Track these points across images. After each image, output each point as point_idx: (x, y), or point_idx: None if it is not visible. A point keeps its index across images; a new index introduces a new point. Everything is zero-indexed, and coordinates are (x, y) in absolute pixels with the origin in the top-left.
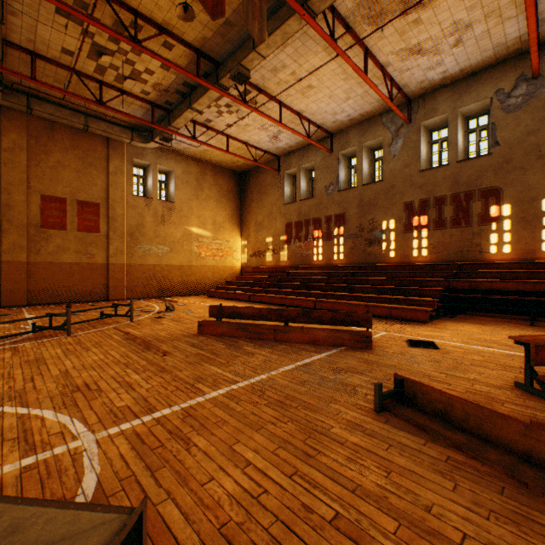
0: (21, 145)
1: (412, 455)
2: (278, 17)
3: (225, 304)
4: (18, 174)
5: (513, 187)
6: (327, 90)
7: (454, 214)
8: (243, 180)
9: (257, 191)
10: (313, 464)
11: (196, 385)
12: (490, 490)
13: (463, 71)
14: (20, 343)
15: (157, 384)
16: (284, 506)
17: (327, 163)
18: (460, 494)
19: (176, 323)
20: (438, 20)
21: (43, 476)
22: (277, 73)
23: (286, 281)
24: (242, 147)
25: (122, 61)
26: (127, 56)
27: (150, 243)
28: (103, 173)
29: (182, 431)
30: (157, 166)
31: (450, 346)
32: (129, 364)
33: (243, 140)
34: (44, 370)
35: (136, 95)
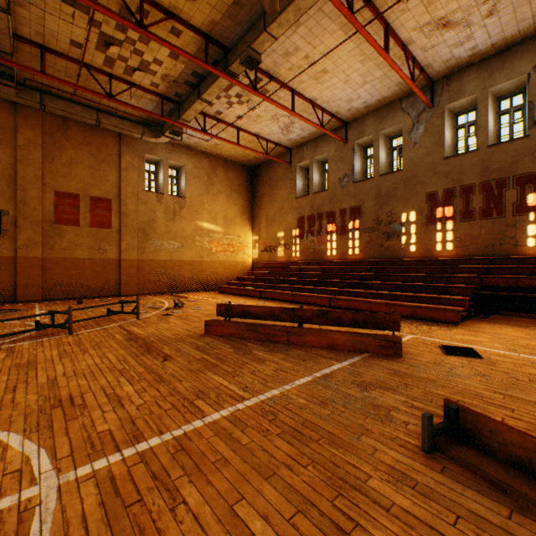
0: (36, 142)
1: None
2: None
3: (235, 300)
4: (32, 170)
5: None
6: (342, 74)
7: (484, 203)
8: (254, 175)
9: (268, 185)
10: None
11: (195, 402)
12: None
13: (495, 46)
14: (18, 342)
15: (151, 399)
16: None
17: (341, 153)
18: None
19: (183, 321)
20: None
21: None
22: (289, 58)
23: (298, 277)
24: (253, 140)
25: (130, 52)
26: (135, 46)
27: (161, 239)
28: (115, 169)
29: (170, 475)
30: (168, 161)
31: (494, 354)
32: (125, 370)
33: (254, 132)
34: (32, 376)
35: (146, 88)
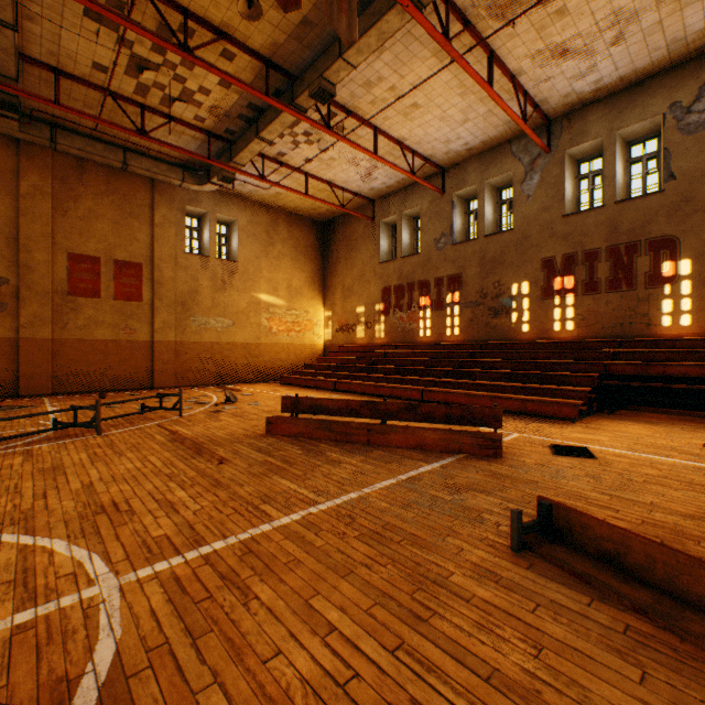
0: (44, 189)
1: (572, 621)
2: (373, 11)
3: (302, 394)
4: (39, 226)
5: (695, 236)
6: (438, 110)
7: (611, 273)
8: (326, 233)
9: (345, 246)
10: (426, 632)
11: (261, 506)
12: (699, 685)
13: (624, 80)
14: (35, 445)
15: (209, 504)
16: (385, 701)
17: (437, 207)
18: (652, 689)
19: (238, 419)
20: (591, 8)
21: (40, 641)
22: (371, 89)
23: (383, 364)
24: (325, 189)
25: (169, 78)
26: (175, 71)
27: (206, 315)
28: (147, 224)
29: (239, 575)
30: (215, 215)
31: (610, 454)
32: (174, 475)
33: (327, 179)
34: (62, 482)
35: (188, 123)
